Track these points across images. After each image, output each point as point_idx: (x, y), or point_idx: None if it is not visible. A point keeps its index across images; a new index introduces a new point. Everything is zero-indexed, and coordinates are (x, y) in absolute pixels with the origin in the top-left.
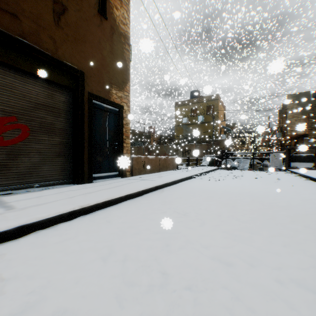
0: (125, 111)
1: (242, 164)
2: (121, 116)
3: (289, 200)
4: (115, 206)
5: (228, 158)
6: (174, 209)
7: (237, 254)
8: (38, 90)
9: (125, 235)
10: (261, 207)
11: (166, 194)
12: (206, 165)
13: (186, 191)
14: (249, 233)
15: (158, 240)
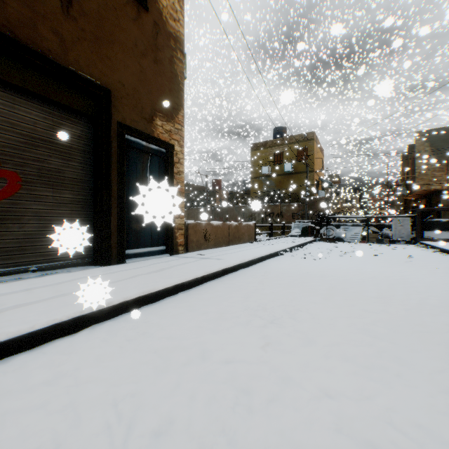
0: (176, 153)
1: (351, 233)
2: (170, 160)
3: (441, 293)
4: (156, 304)
5: (330, 225)
6: (254, 311)
7: (386, 417)
8: (35, 117)
9: (167, 367)
10: (399, 306)
11: (239, 282)
12: (297, 235)
13: (272, 277)
14: (395, 363)
15: (227, 380)
